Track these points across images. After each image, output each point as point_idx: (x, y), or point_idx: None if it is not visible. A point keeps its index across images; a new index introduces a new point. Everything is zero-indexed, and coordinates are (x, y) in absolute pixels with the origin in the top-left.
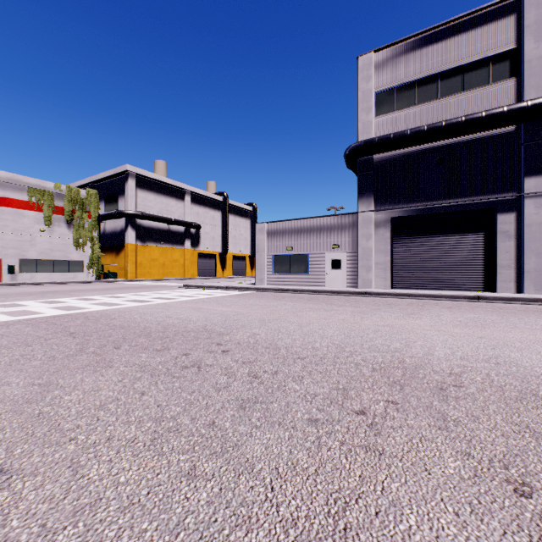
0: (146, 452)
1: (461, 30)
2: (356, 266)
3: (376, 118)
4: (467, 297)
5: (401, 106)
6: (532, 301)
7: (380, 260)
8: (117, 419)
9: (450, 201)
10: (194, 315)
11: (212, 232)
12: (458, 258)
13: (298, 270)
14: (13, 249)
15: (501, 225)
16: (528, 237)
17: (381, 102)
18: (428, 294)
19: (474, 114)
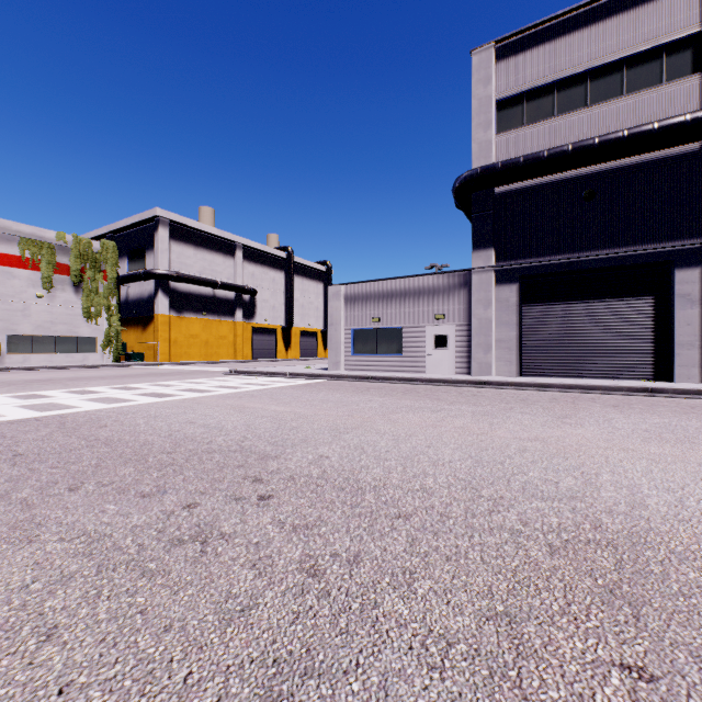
0: None
1: (621, 9)
2: (469, 344)
3: (498, 137)
4: (635, 389)
5: (534, 118)
6: None
7: (504, 336)
8: None
9: (604, 252)
10: (231, 419)
11: (273, 299)
12: (616, 333)
13: (388, 350)
14: None
15: (680, 286)
16: None
17: (505, 114)
18: (577, 384)
19: (642, 126)
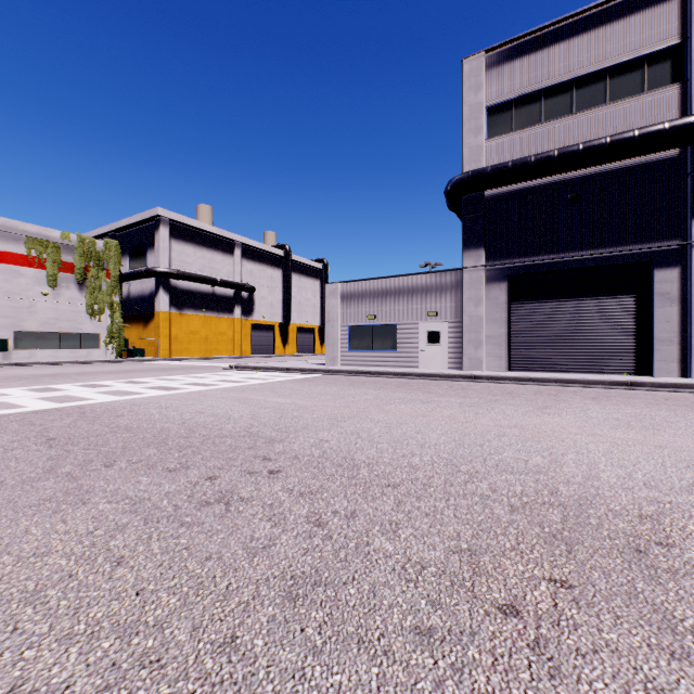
0: None
1: (605, 21)
2: (460, 340)
3: (488, 142)
4: (615, 383)
5: (522, 124)
6: None
7: (493, 332)
8: (50, 629)
9: (589, 253)
10: (237, 410)
11: (271, 296)
12: (600, 330)
13: (383, 346)
14: (5, 318)
15: (660, 285)
16: None
17: (495, 120)
18: (561, 378)
19: (623, 133)
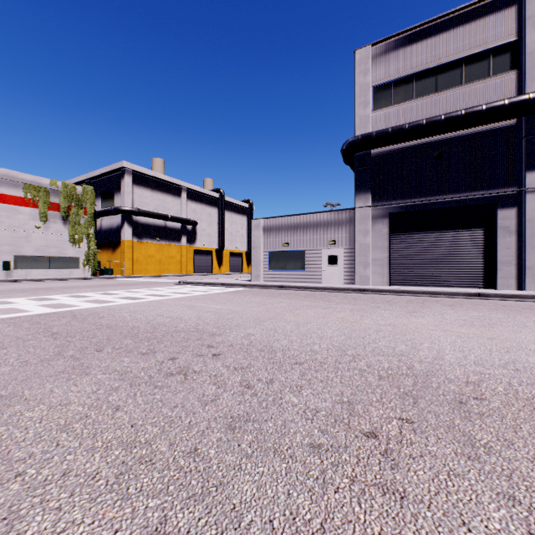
0: (106, 495)
1: (461, 23)
2: (353, 262)
3: (373, 113)
4: (468, 294)
5: (399, 100)
6: (534, 298)
7: (378, 256)
8: (80, 445)
9: (449, 197)
10: (186, 313)
11: (209, 229)
12: (457, 254)
13: (294, 267)
14: (8, 245)
15: (502, 221)
16: (529, 233)
17: (379, 97)
18: (428, 291)
19: (474, 107)
